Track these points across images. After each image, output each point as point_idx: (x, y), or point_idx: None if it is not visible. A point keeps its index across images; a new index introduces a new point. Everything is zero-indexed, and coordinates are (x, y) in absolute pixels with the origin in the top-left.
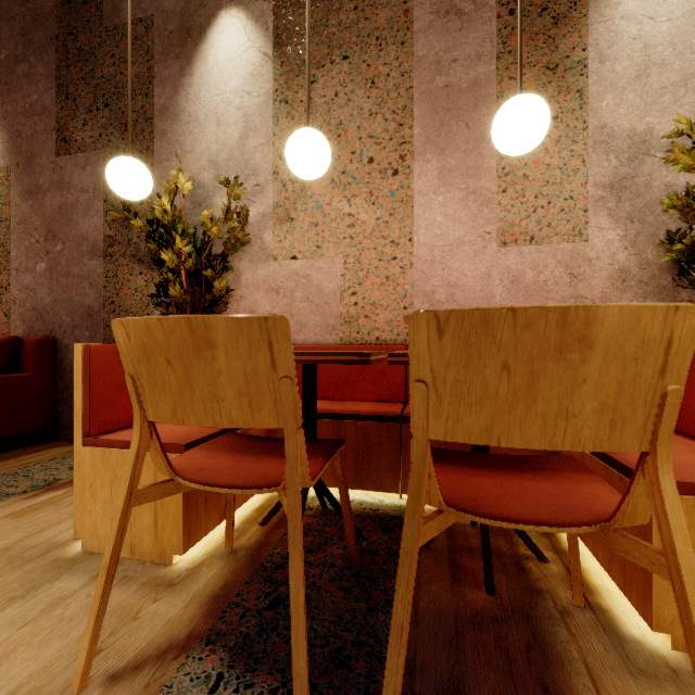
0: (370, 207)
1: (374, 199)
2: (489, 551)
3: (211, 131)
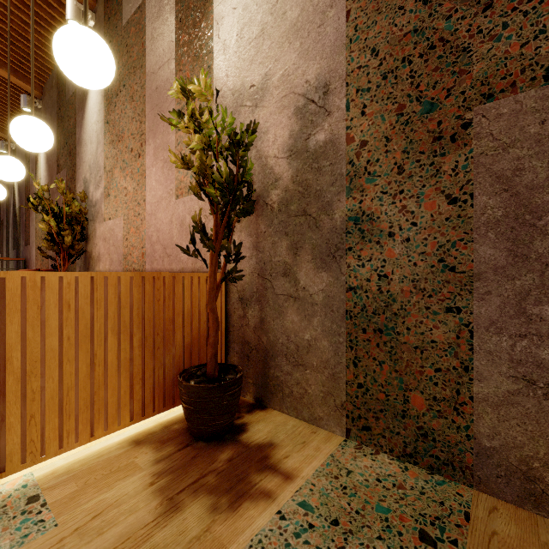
0: (132, 182)
1: (133, 175)
2: None
3: (89, 148)
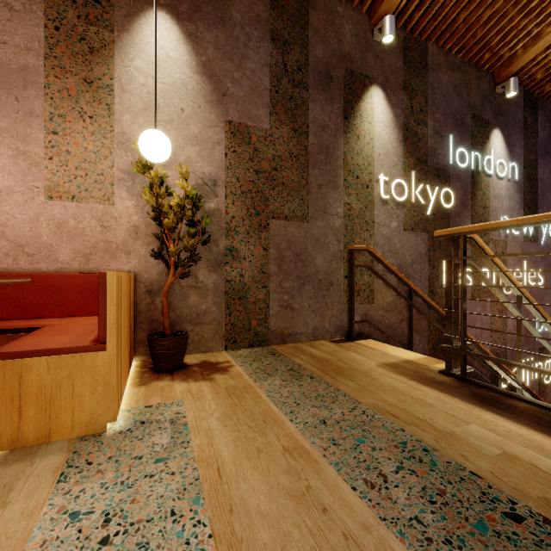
0: None
1: None
2: None
3: None
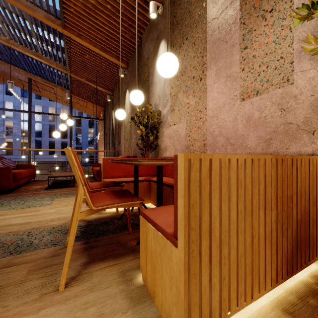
0: (193, 98)
1: (194, 94)
2: None
3: (158, 86)
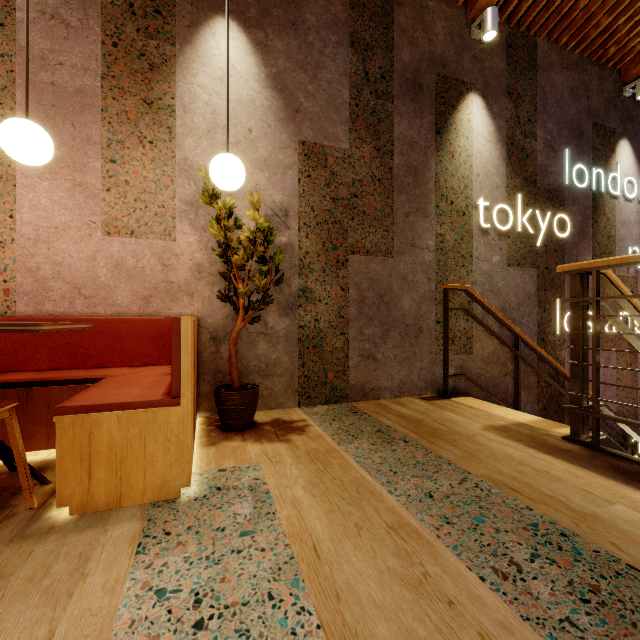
0: None
1: None
2: None
3: None
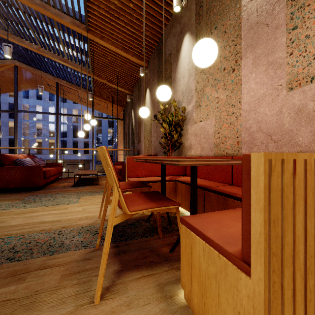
0: (224, 91)
1: (225, 87)
2: (178, 239)
3: (182, 82)
